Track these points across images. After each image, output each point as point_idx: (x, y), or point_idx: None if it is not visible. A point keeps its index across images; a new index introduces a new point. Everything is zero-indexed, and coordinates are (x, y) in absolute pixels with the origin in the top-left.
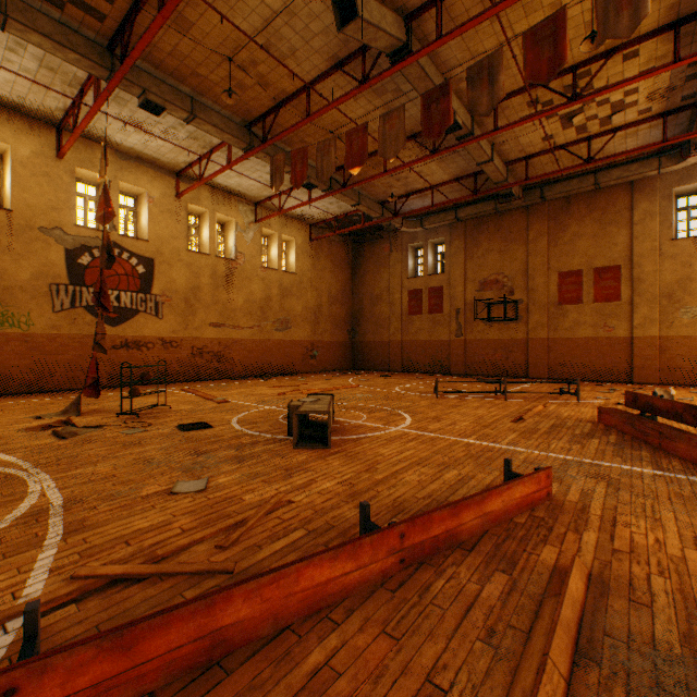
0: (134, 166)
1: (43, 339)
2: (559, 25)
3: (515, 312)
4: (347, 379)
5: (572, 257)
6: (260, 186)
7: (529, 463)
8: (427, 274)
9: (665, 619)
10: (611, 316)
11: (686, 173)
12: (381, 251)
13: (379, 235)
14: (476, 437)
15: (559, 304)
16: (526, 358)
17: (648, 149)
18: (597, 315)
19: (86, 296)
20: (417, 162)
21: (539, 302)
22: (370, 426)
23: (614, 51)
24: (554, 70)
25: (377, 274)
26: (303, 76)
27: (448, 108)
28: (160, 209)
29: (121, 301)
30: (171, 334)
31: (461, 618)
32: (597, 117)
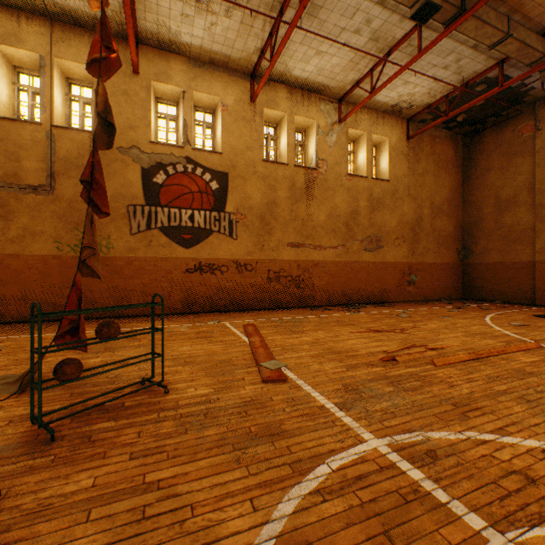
0: (207, 73)
1: (121, 262)
2: None
3: None
4: (482, 320)
5: None
6: (345, 65)
7: None
8: None
9: None
10: None
11: None
12: (516, 134)
13: (516, 109)
14: None
15: None
16: None
17: None
18: None
19: (161, 217)
20: None
21: None
22: None
23: None
24: None
25: (507, 169)
26: None
27: None
28: (234, 117)
29: (194, 220)
30: (245, 256)
31: None
32: None
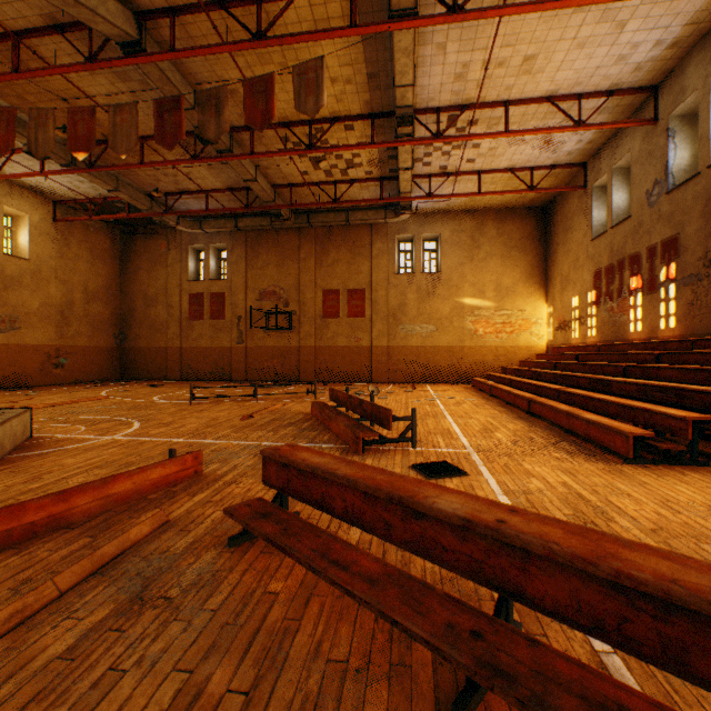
0: None
1: None
2: (269, 86)
3: (290, 322)
4: (103, 391)
5: (333, 278)
6: None
7: (216, 451)
8: (209, 279)
9: (194, 535)
10: (359, 329)
11: (403, 226)
12: (158, 247)
13: (154, 230)
14: (191, 436)
15: (324, 317)
16: (299, 364)
17: (373, 203)
18: (350, 328)
19: None
20: (178, 163)
21: (309, 314)
22: (79, 438)
23: (337, 120)
24: (267, 122)
25: (153, 273)
26: (6, 20)
27: (181, 122)
28: None
29: None
30: None
31: (7, 579)
32: (338, 167)
